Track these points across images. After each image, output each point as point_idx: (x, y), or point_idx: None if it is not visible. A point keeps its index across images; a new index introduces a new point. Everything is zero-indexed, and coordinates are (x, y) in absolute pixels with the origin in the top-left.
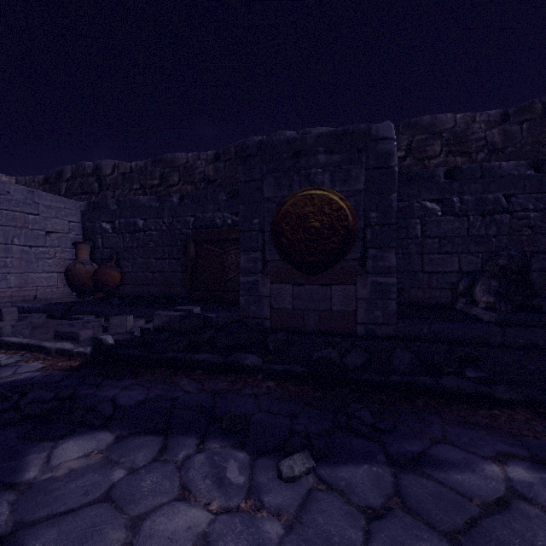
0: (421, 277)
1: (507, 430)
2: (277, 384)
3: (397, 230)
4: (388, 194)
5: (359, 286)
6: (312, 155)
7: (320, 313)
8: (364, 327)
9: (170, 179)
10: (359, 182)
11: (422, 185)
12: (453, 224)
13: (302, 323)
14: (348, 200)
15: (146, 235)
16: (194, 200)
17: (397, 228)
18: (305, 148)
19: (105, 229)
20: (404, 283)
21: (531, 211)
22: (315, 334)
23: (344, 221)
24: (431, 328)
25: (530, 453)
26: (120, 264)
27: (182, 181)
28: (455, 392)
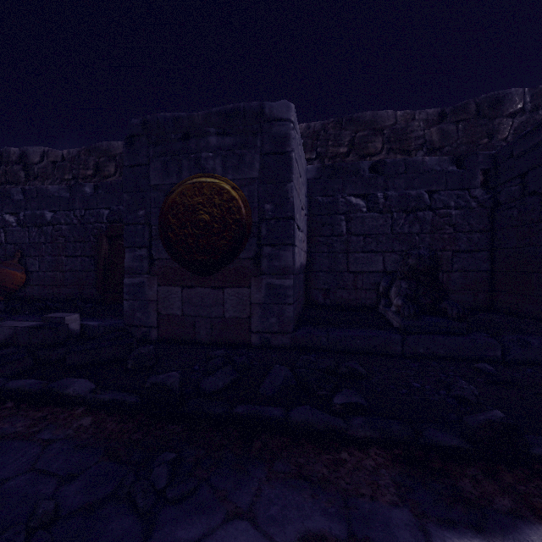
0: (347, 277)
1: (343, 486)
2: (96, 421)
3: (323, 227)
4: (284, 183)
5: (254, 288)
6: (203, 137)
7: (212, 320)
8: (260, 336)
9: (105, 169)
10: (254, 170)
11: (347, 179)
12: (377, 221)
13: (193, 332)
14: (242, 190)
15: (55, 229)
16: (108, 190)
17: (323, 224)
18: (195, 129)
19: (8, 222)
20: (330, 284)
21: (452, 208)
22: (205, 345)
23: (236, 214)
24: (329, 336)
25: (349, 531)
26: (26, 262)
27: (118, 172)
28: (304, 428)
